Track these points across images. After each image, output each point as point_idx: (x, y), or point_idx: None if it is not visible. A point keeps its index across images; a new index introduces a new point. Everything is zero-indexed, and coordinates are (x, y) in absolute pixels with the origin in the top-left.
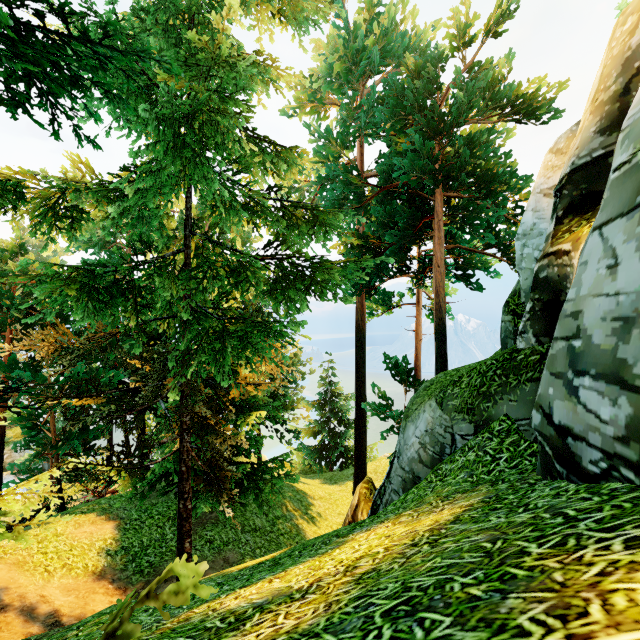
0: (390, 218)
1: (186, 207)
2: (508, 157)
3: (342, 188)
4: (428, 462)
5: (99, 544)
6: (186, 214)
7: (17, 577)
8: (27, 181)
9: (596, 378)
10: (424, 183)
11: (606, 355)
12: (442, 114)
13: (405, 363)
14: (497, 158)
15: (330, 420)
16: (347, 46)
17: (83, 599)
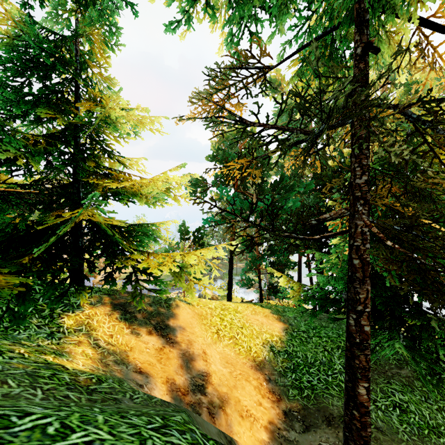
0: None
1: None
2: None
3: None
4: None
5: (266, 336)
6: None
7: (195, 325)
8: None
9: None
10: None
11: None
12: None
13: None
14: None
15: None
16: None
17: (234, 379)
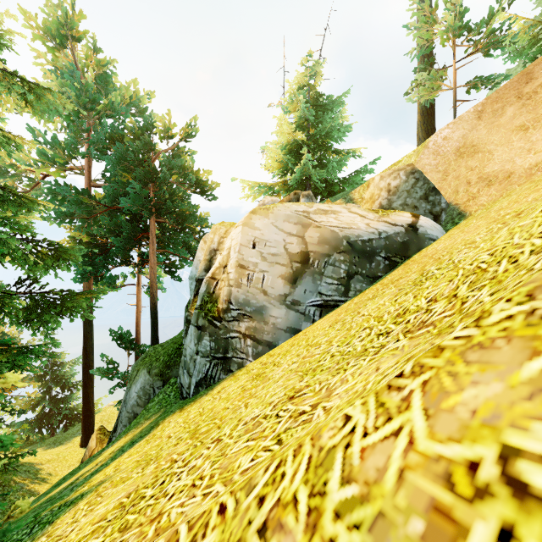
0: (116, 228)
1: None
2: (194, 207)
3: (74, 205)
4: (142, 404)
5: None
6: None
7: None
8: None
9: (187, 371)
10: (142, 213)
11: (188, 365)
12: (155, 170)
13: (128, 335)
14: (188, 206)
15: (52, 389)
16: (79, 94)
17: None
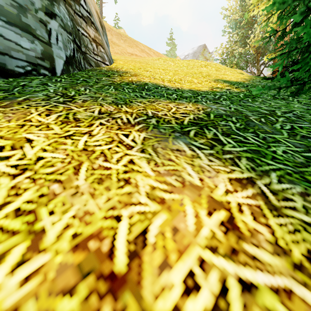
0: None
1: None
2: None
3: None
4: None
5: None
6: None
7: None
8: None
9: (10, 24)
10: None
11: (13, 15)
12: None
13: None
14: None
15: None
16: None
17: None
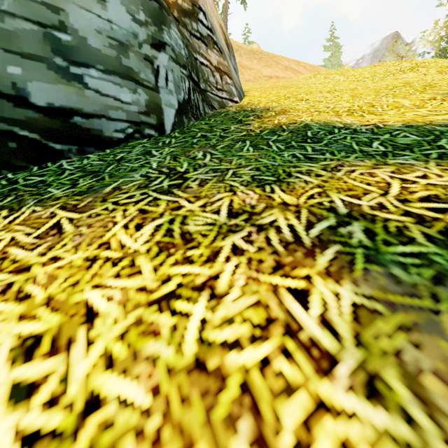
0: None
1: None
2: None
3: None
4: None
5: None
6: None
7: None
8: None
9: (108, 73)
10: None
11: (112, 60)
12: None
13: None
14: None
15: None
16: None
17: None
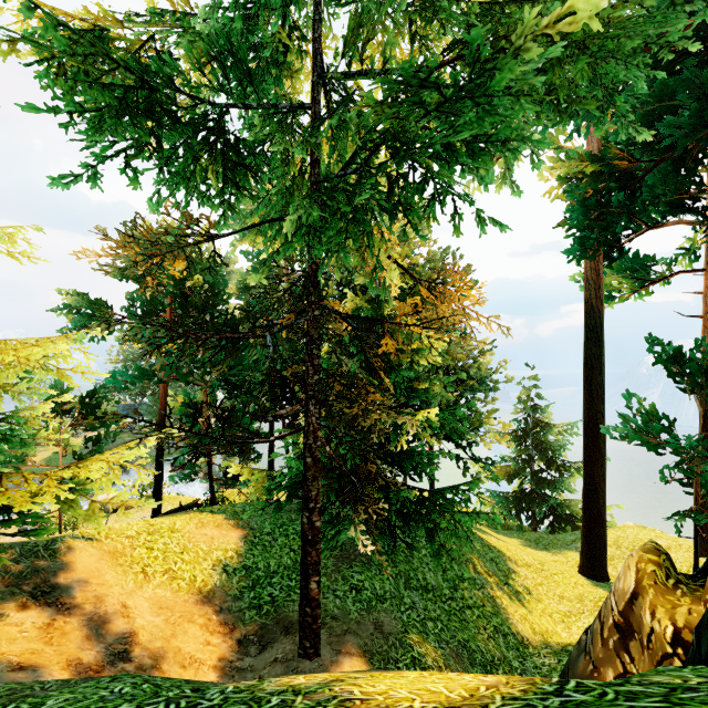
0: (663, 103)
1: (313, 38)
2: None
3: None
4: None
5: (217, 554)
6: (313, 49)
7: (105, 570)
8: (113, 33)
9: None
10: None
11: None
12: None
13: (702, 353)
14: None
15: (533, 460)
16: None
17: (172, 626)
